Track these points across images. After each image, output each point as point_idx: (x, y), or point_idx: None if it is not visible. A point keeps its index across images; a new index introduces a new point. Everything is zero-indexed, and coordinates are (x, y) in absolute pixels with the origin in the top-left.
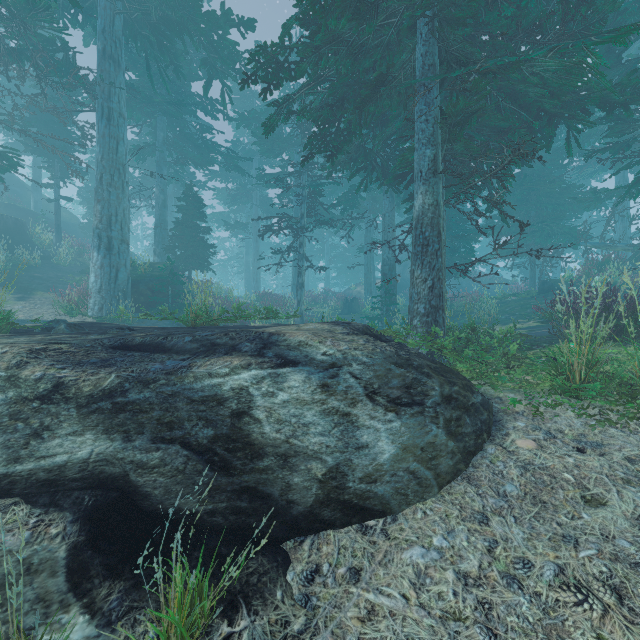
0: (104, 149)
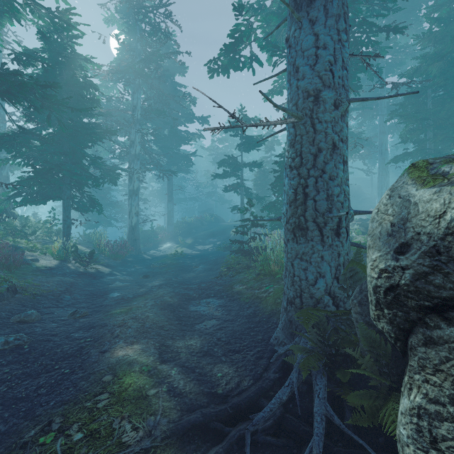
0: (379, 164)
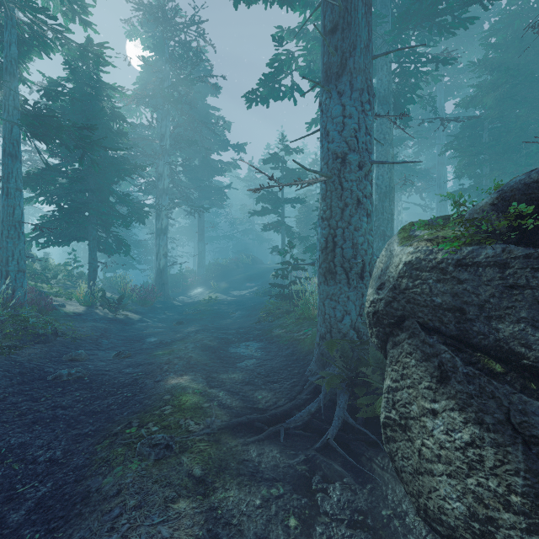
0: (438, 199)
